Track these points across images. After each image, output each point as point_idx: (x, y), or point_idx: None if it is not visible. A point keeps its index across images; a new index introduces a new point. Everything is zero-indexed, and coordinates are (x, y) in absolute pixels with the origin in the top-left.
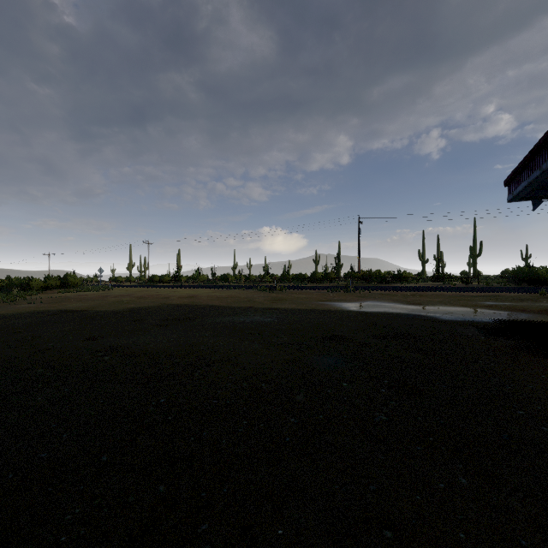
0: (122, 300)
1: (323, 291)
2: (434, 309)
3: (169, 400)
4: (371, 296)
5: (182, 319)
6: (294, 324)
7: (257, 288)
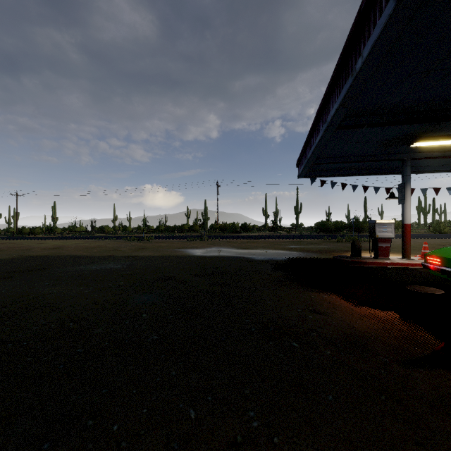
0: None
1: (184, 240)
2: (255, 252)
3: None
4: (218, 243)
5: (32, 270)
6: (139, 269)
7: (127, 238)
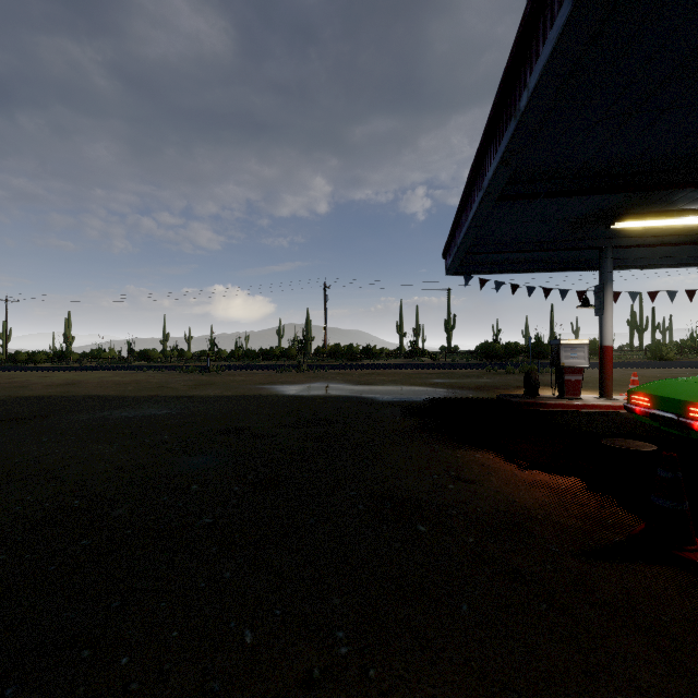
0: None
1: (272, 371)
2: (380, 389)
3: None
4: (324, 376)
5: (24, 419)
6: (196, 417)
7: (182, 368)
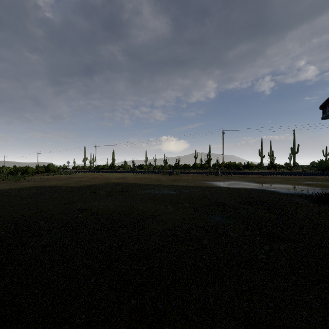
0: (82, 180)
1: (202, 175)
2: (274, 186)
3: (124, 242)
4: (232, 178)
5: (120, 192)
6: (190, 195)
7: (161, 172)
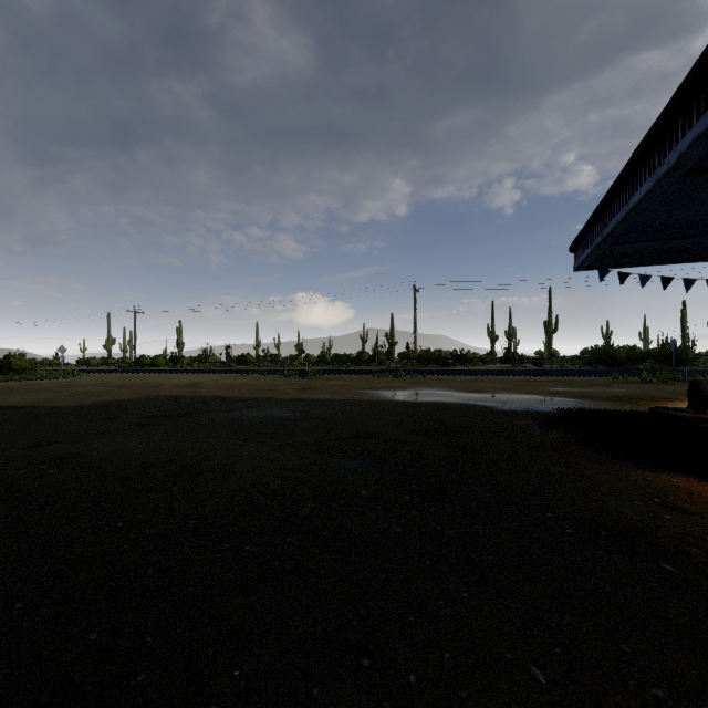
0: (91, 391)
1: (367, 376)
2: (494, 397)
3: (129, 523)
4: (424, 382)
5: (173, 416)
6: (321, 420)
7: (283, 372)
